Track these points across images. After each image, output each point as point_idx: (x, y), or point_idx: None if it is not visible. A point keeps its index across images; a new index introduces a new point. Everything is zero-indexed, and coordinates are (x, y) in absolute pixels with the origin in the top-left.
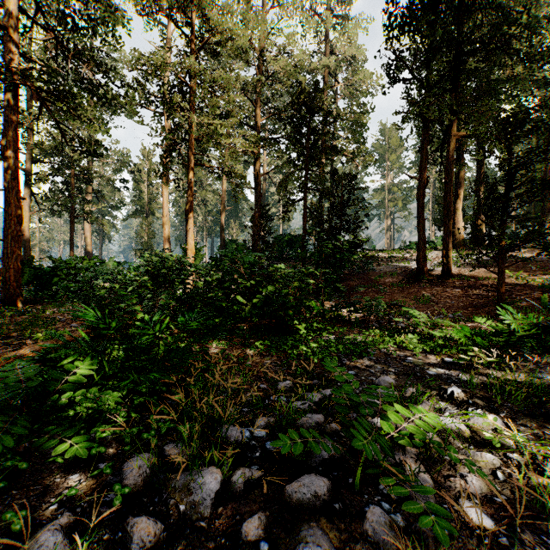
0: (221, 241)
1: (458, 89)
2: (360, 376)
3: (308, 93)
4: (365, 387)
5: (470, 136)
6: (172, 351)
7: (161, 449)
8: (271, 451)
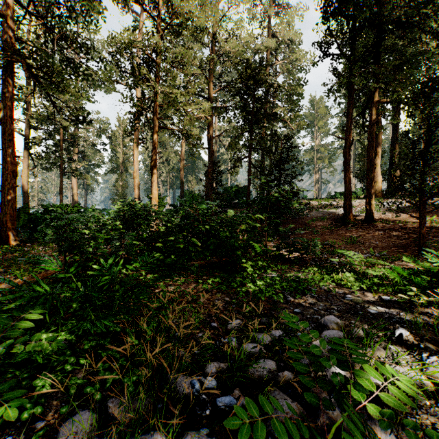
0: (180, 191)
1: (379, 62)
2: (305, 315)
3: (252, 68)
4: (312, 326)
5: (390, 101)
6: (132, 287)
7: (106, 401)
8: (223, 410)
